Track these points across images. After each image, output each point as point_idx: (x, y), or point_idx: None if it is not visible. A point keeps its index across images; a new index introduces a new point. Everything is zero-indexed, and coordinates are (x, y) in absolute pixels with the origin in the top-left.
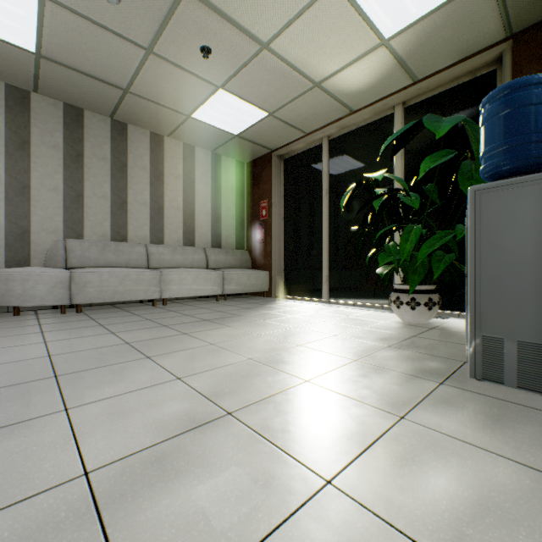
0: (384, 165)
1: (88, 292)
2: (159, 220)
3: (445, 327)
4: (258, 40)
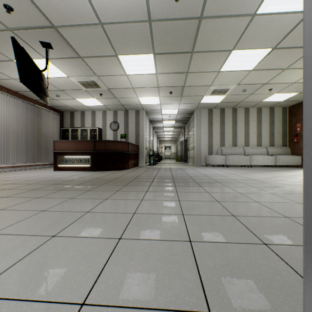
0: None
1: (229, 162)
2: (247, 138)
3: None
4: (290, 82)
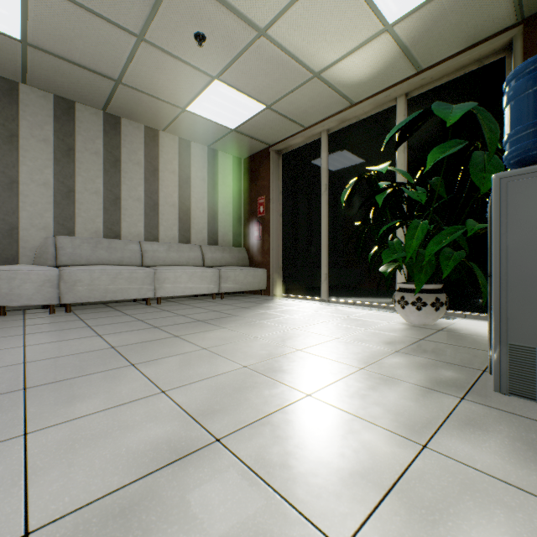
0: (386, 159)
1: (78, 291)
2: (154, 217)
3: (454, 329)
4: (255, 25)
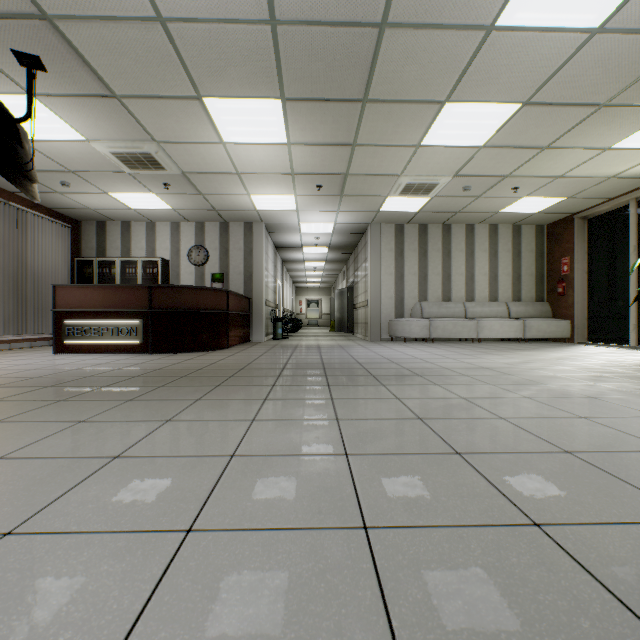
0: None
1: (437, 332)
2: (471, 284)
3: None
4: (553, 176)
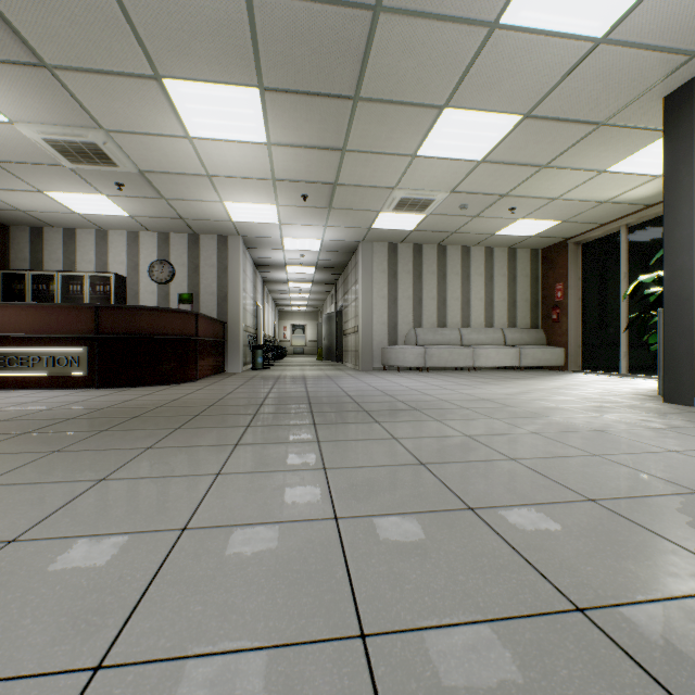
0: None
1: (433, 360)
2: (467, 310)
3: None
4: (550, 198)
